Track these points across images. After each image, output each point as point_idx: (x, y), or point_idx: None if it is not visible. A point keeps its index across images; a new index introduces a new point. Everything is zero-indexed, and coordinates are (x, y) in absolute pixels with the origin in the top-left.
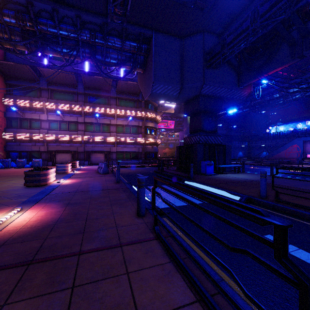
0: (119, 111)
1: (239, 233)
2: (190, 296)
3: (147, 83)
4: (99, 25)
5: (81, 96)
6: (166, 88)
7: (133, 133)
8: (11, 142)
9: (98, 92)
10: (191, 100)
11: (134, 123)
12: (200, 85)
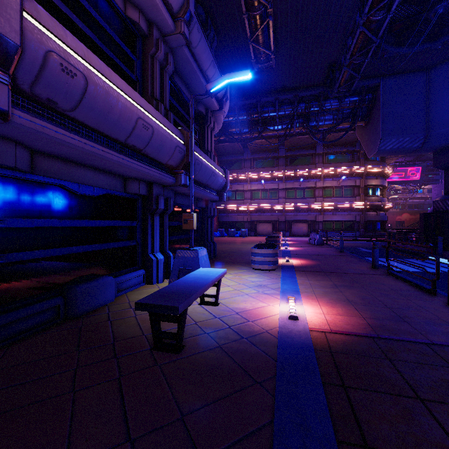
0: (327, 170)
1: None
2: (408, 285)
3: (372, 139)
4: (314, 95)
5: (282, 159)
6: (401, 141)
7: (346, 197)
8: (222, 213)
9: (301, 152)
10: (446, 148)
11: (348, 183)
12: None
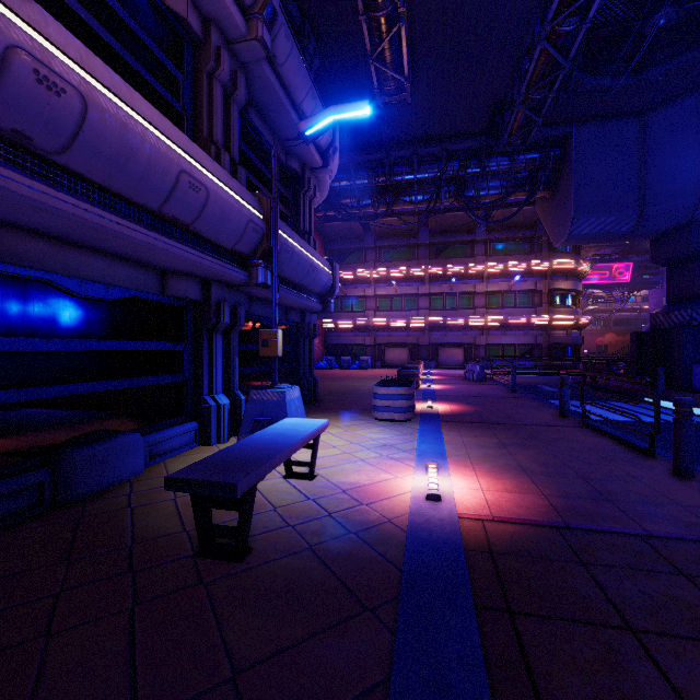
0: (493, 265)
1: (699, 442)
2: (613, 442)
3: (560, 218)
4: (473, 150)
5: (423, 248)
6: (603, 223)
7: (521, 307)
8: (331, 332)
9: (452, 237)
10: (669, 234)
11: (524, 286)
12: (692, 204)
